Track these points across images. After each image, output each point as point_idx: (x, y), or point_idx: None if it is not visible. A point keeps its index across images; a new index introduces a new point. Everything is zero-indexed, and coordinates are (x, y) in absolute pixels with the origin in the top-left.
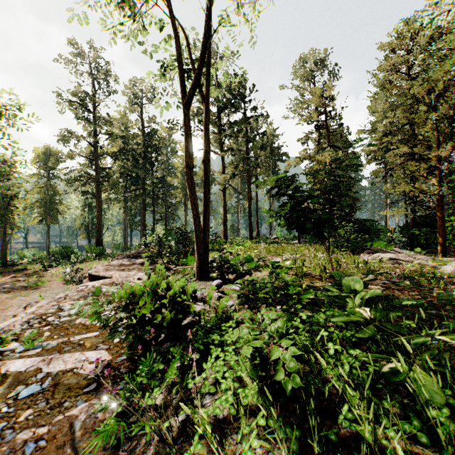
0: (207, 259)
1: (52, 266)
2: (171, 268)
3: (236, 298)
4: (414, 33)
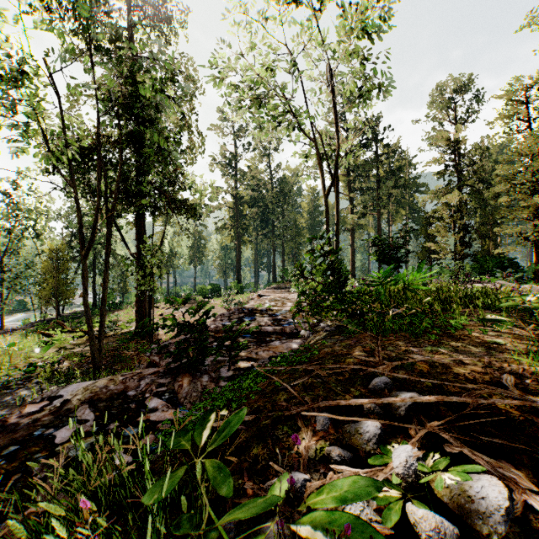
0: None
1: (209, 297)
2: None
3: None
4: (532, 85)
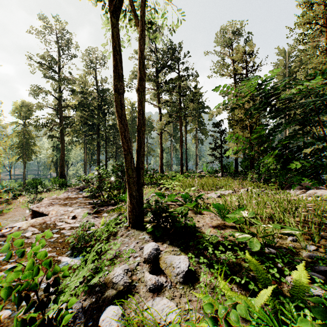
0: (142, 201)
1: (21, 195)
2: (111, 202)
3: (182, 290)
4: None
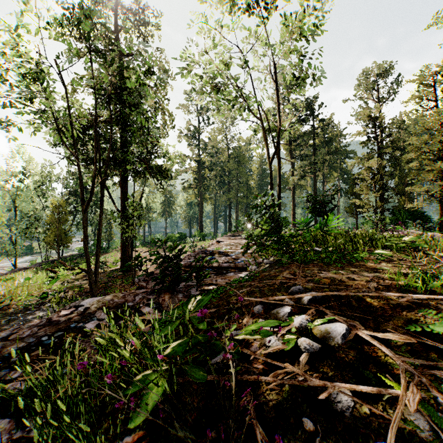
0: None
1: None
2: None
3: None
4: (437, 72)
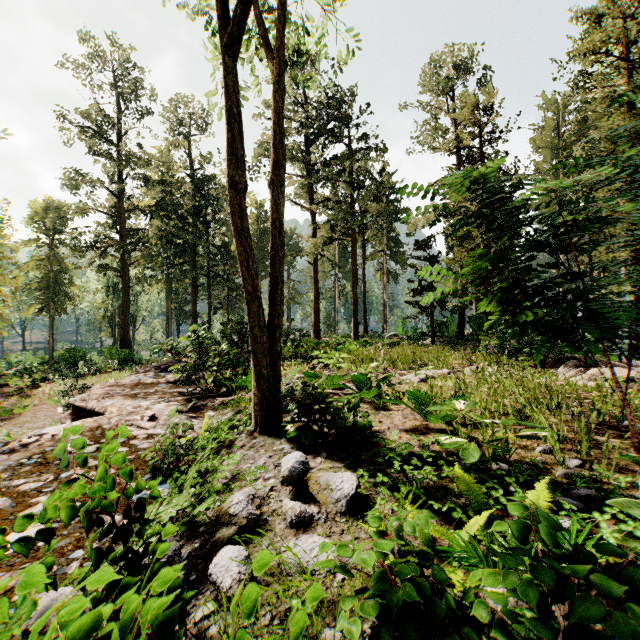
0: (278, 386)
1: (47, 380)
2: (221, 392)
3: (344, 525)
4: None
